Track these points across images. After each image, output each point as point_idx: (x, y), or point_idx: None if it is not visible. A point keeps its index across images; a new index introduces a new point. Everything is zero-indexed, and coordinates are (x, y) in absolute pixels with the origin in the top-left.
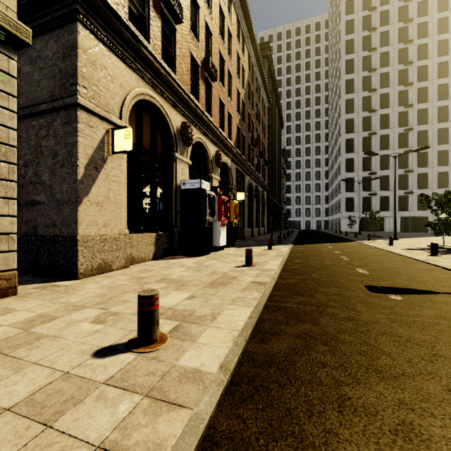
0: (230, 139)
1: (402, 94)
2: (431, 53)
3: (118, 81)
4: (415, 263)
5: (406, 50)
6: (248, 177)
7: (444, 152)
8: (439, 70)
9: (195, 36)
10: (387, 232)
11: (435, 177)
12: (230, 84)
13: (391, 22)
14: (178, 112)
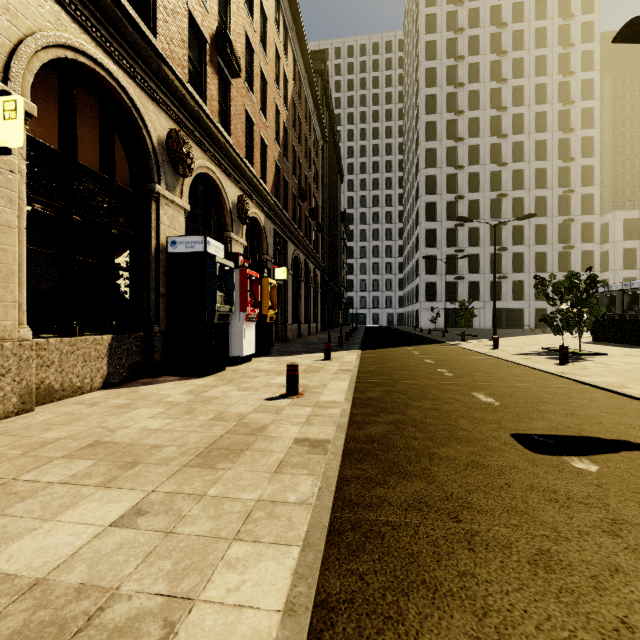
0: (264, 181)
1: (495, 148)
2: (528, 100)
3: None
4: (549, 378)
5: (500, 91)
6: (293, 245)
7: (542, 227)
8: (536, 121)
9: None
10: (477, 328)
11: (532, 258)
12: (264, 94)
13: (482, 52)
14: (163, 110)
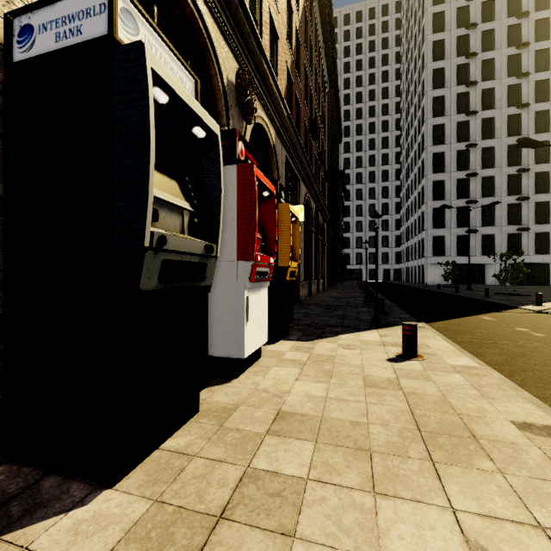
0: None
1: (513, 89)
2: None
3: None
4: None
5: (519, 27)
6: (304, 187)
7: None
8: None
9: None
10: (491, 285)
11: None
12: None
13: None
14: None
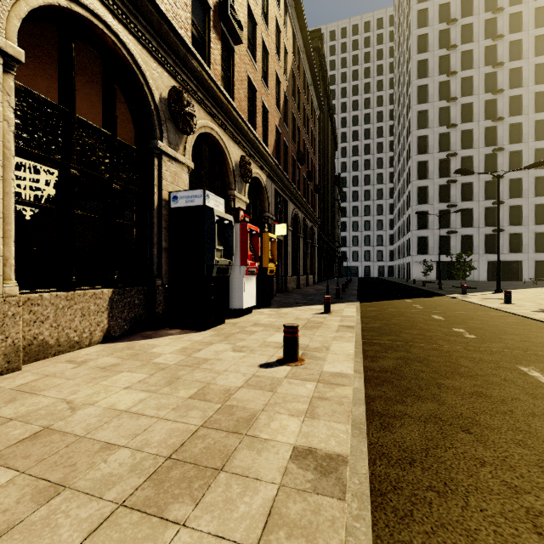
0: (266, 144)
1: (490, 104)
2: (527, 52)
3: None
4: None
5: (495, 48)
6: (292, 204)
7: (543, 179)
8: (536, 73)
9: None
10: (470, 280)
11: (531, 210)
12: (266, 64)
13: (475, 12)
14: (165, 69)
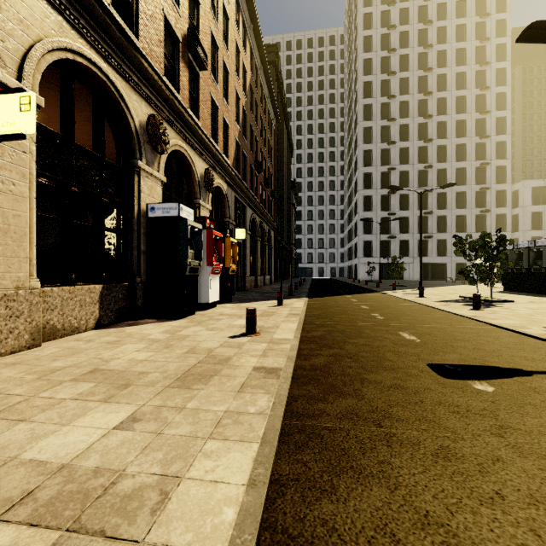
0: (227, 156)
1: (422, 126)
2: (450, 86)
3: (15, 11)
4: (463, 320)
5: (426, 78)
6: (250, 210)
7: (462, 194)
8: (457, 104)
9: None
10: (406, 280)
11: (453, 220)
12: (227, 83)
13: (411, 45)
14: (143, 99)
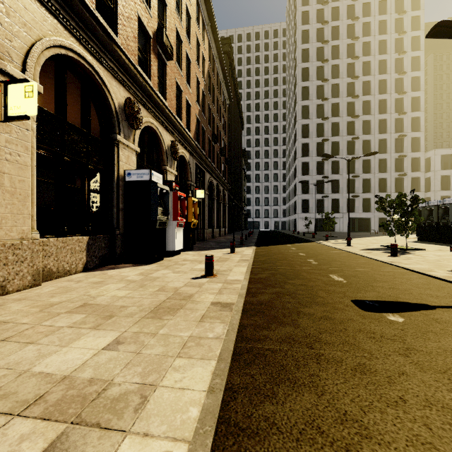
0: (189, 130)
1: (350, 105)
2: (373, 71)
3: (20, 16)
4: (382, 265)
5: (354, 65)
6: (208, 174)
7: (383, 160)
8: (379, 86)
9: (145, 1)
10: (337, 232)
11: (376, 182)
12: (189, 70)
13: (341, 37)
14: (121, 85)
